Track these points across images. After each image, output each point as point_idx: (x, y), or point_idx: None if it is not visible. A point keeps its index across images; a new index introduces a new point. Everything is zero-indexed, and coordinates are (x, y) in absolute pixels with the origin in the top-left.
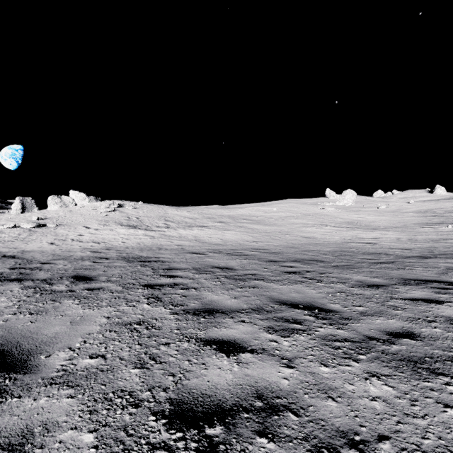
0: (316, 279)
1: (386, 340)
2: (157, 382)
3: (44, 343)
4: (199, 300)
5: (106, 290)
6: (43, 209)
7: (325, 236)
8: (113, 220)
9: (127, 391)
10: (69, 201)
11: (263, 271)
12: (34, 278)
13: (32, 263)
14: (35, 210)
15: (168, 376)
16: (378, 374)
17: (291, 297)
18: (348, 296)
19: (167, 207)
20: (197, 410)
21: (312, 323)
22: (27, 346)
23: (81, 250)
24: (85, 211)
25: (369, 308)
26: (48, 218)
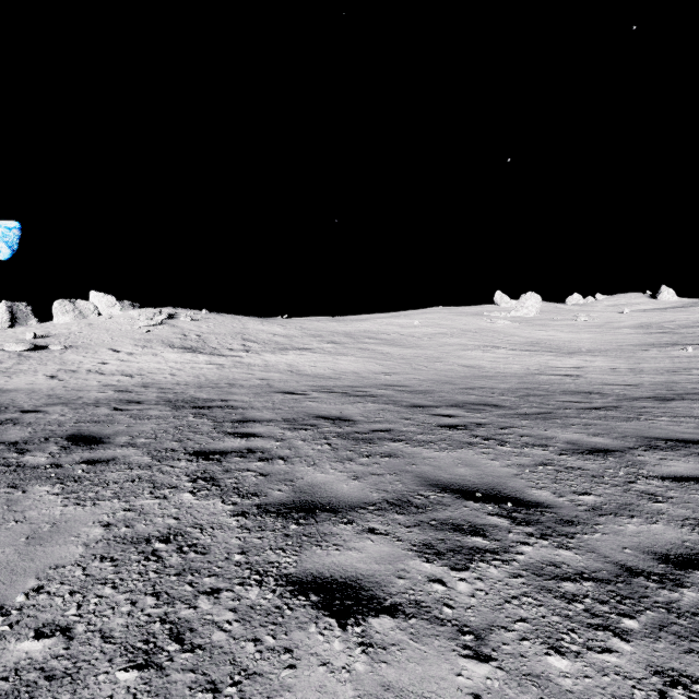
0: (496, 438)
1: (664, 574)
2: None
3: None
4: (289, 483)
5: (121, 464)
6: (46, 322)
7: (497, 365)
8: (159, 339)
9: None
10: (89, 308)
11: (404, 424)
12: None
13: (5, 412)
14: (32, 323)
15: (201, 695)
16: (683, 678)
17: (457, 476)
18: (559, 472)
19: (247, 319)
20: None
21: (507, 535)
22: None
23: (100, 388)
24: (114, 324)
25: (605, 499)
26: (52, 335)
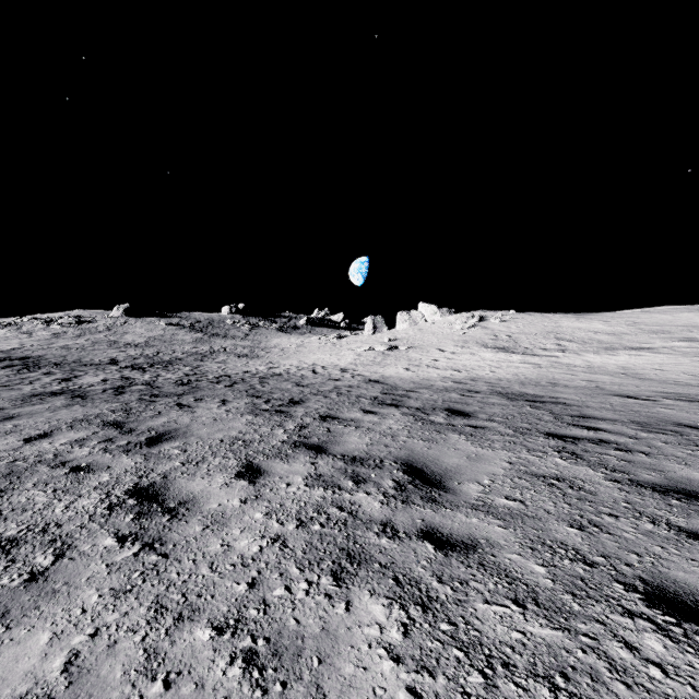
0: None
1: None
2: (612, 553)
3: (450, 471)
4: (658, 472)
5: (493, 431)
6: (392, 329)
7: None
8: (473, 340)
9: (569, 546)
10: (418, 317)
11: None
12: (407, 405)
13: (397, 390)
14: (384, 330)
15: (627, 553)
16: None
17: None
18: None
19: (558, 317)
20: (695, 608)
21: None
22: (435, 469)
23: (441, 379)
24: (437, 328)
25: None
26: (398, 339)
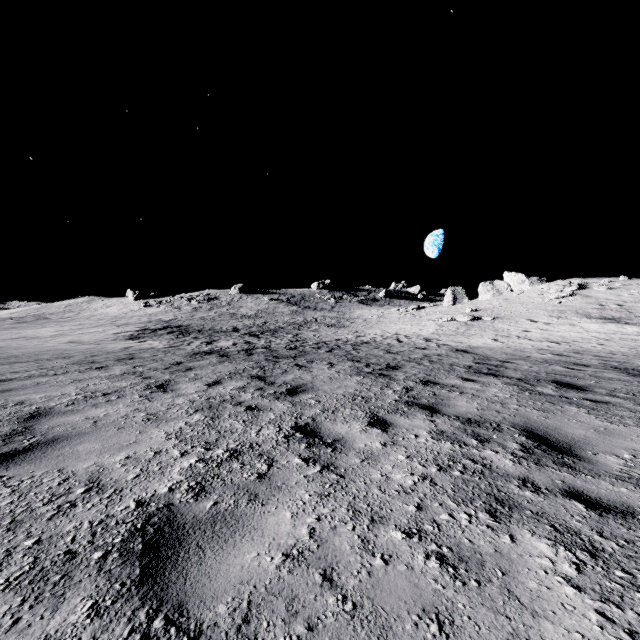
0: None
1: None
2: None
3: (578, 441)
4: None
5: (619, 407)
6: (473, 300)
7: None
8: (572, 310)
9: None
10: (503, 287)
11: None
12: (506, 376)
13: (490, 360)
14: (464, 301)
15: None
16: None
17: None
18: None
19: None
20: None
21: None
22: (560, 438)
23: (536, 350)
24: (526, 298)
25: None
26: (481, 309)
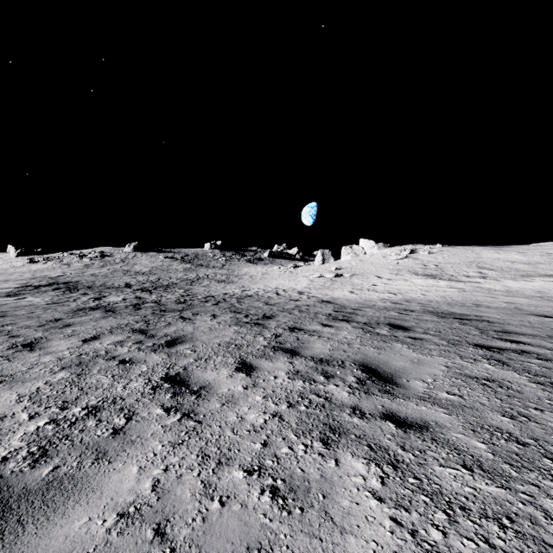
0: None
1: None
2: (540, 437)
3: (398, 371)
4: None
5: (429, 342)
6: (337, 260)
7: None
8: (406, 269)
9: (504, 430)
10: (359, 250)
11: None
12: (356, 321)
13: (346, 308)
14: (331, 261)
15: None
16: None
17: None
18: None
19: (479, 249)
20: None
21: None
22: (386, 369)
23: (380, 300)
24: (375, 259)
25: None
26: (343, 268)
